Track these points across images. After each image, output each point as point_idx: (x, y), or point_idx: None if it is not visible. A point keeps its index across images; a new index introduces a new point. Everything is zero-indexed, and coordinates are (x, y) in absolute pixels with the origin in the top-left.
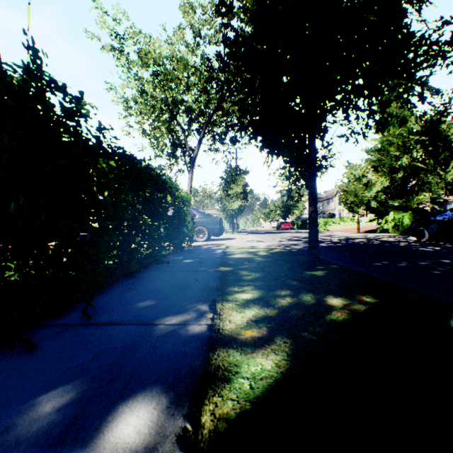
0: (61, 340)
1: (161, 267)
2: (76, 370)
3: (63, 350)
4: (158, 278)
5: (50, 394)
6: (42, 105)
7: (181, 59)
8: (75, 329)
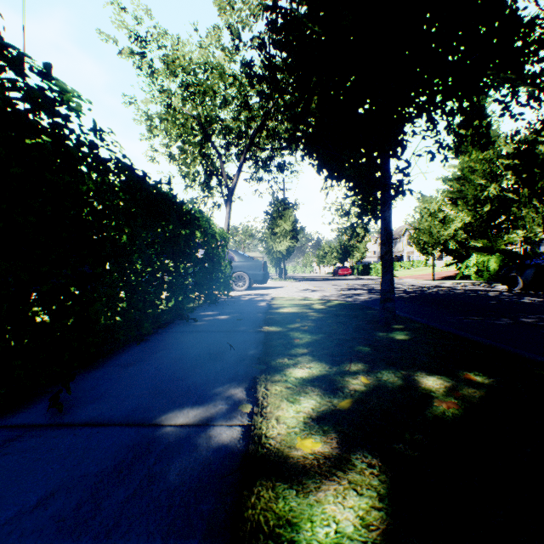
0: None
1: (184, 327)
2: None
3: None
4: (179, 343)
5: None
6: None
7: (216, 66)
8: (31, 436)
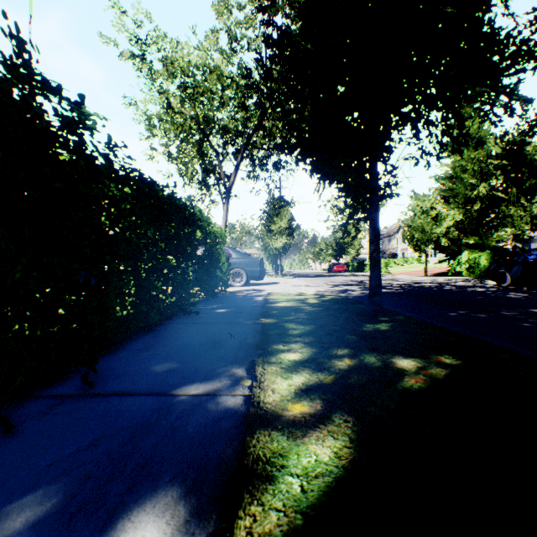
0: (51, 418)
1: (188, 319)
2: (65, 463)
3: (52, 433)
4: (184, 333)
5: (25, 501)
6: (30, 112)
7: (214, 68)
8: (72, 402)
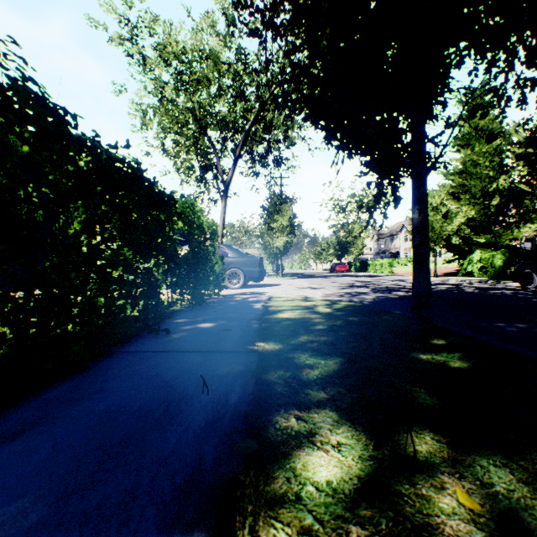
0: None
1: (151, 342)
2: None
3: None
4: (128, 376)
5: None
6: None
7: (210, 52)
8: None
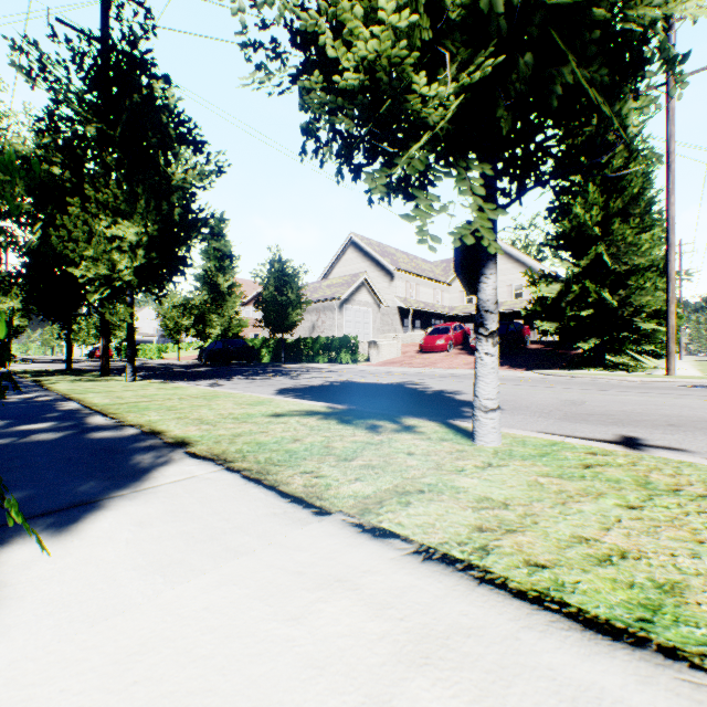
0: None
1: None
2: None
3: None
4: None
5: None
6: None
7: None
8: None
